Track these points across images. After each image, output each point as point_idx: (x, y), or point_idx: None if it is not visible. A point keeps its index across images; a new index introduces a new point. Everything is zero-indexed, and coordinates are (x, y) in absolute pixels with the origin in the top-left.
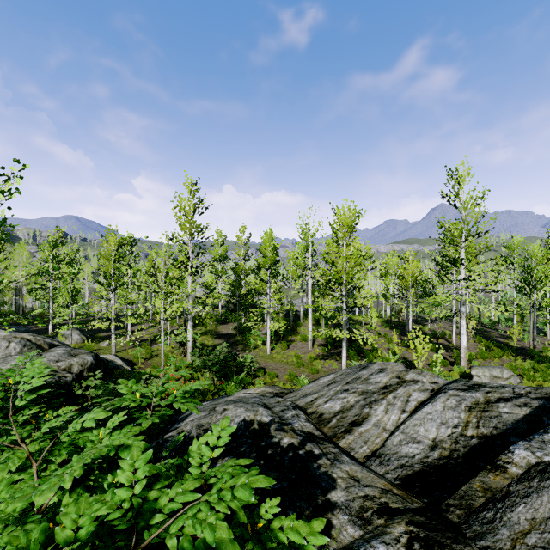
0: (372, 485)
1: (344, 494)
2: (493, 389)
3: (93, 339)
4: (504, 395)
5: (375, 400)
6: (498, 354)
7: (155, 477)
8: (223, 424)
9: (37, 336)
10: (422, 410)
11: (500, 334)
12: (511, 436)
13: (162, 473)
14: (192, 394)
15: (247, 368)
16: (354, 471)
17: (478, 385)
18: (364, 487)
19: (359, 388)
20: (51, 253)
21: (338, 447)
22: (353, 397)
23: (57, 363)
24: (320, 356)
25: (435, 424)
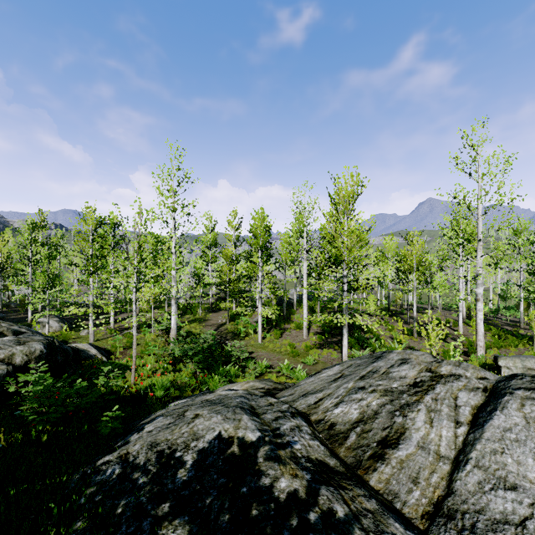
0: None
1: None
2: None
3: (74, 327)
4: None
5: (407, 404)
6: (513, 343)
7: None
8: None
9: (3, 322)
10: (492, 423)
11: (504, 322)
12: None
13: None
14: (168, 389)
15: (236, 358)
16: None
17: None
18: None
19: (380, 386)
20: (30, 237)
21: (371, 493)
22: (374, 398)
23: None
24: (317, 345)
25: (527, 450)
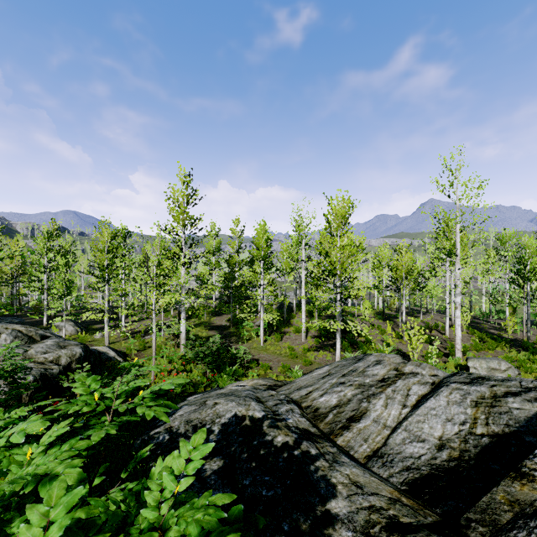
0: (377, 494)
1: (346, 504)
2: (498, 383)
3: (87, 330)
4: (511, 389)
5: (373, 394)
6: (492, 346)
7: (85, 529)
8: (195, 440)
9: (29, 327)
10: (424, 405)
11: (492, 326)
12: (526, 434)
13: (100, 519)
14: (184, 387)
15: (241, 359)
16: (356, 475)
17: (481, 378)
18: (369, 496)
19: (356, 381)
20: (46, 246)
21: (336, 445)
22: (350, 390)
23: (44, 355)
24: (314, 347)
25: (440, 420)
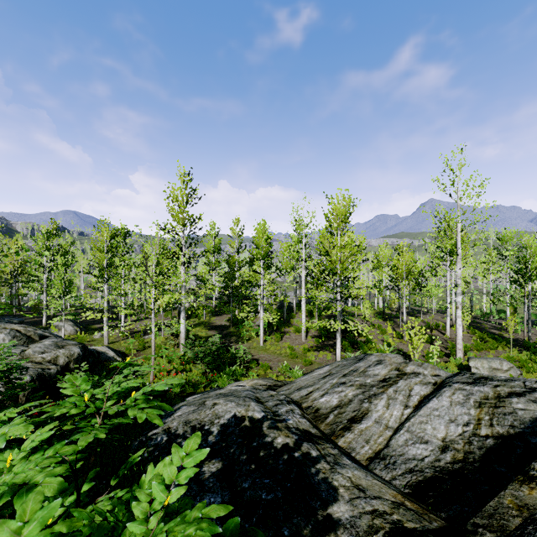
0: (380, 497)
1: (348, 508)
2: (502, 383)
3: (86, 330)
4: (515, 389)
5: (374, 394)
6: (493, 345)
7: None
8: (188, 445)
9: (28, 327)
10: (427, 405)
11: (493, 326)
12: (532, 436)
13: (82, 534)
14: (183, 387)
15: (240, 359)
16: (358, 478)
17: (484, 378)
18: (372, 499)
19: (357, 381)
20: (45, 245)
21: (337, 447)
22: (351, 391)
23: (42, 355)
24: (314, 347)
25: (443, 421)
